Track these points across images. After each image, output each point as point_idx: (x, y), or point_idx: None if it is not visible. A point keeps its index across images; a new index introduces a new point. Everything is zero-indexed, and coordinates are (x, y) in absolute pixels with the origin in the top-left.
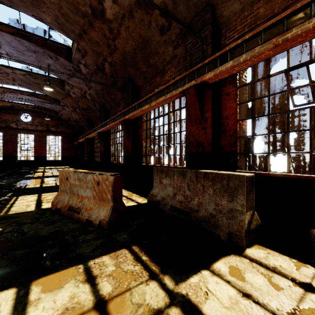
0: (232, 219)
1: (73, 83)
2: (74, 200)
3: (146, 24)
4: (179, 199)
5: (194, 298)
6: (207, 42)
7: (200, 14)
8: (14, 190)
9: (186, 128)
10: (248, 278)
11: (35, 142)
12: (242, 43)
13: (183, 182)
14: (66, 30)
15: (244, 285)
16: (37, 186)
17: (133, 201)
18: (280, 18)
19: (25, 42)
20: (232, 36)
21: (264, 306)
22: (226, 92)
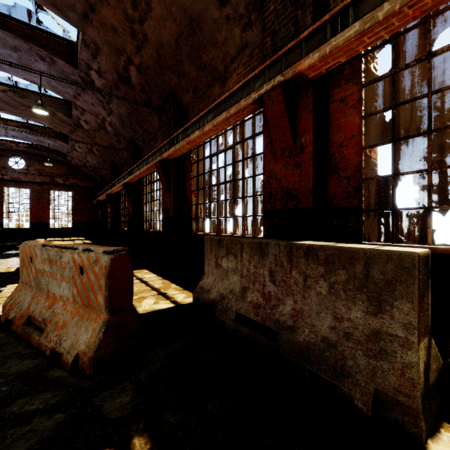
0: (380, 359)
1: (83, 105)
2: (38, 303)
3: None
4: (254, 299)
5: None
6: (305, 4)
7: None
8: None
9: (264, 167)
10: None
11: (31, 200)
12: None
13: (262, 267)
14: (61, 6)
15: None
16: (10, 270)
17: (168, 299)
18: None
19: None
20: None
21: None
22: (339, 97)
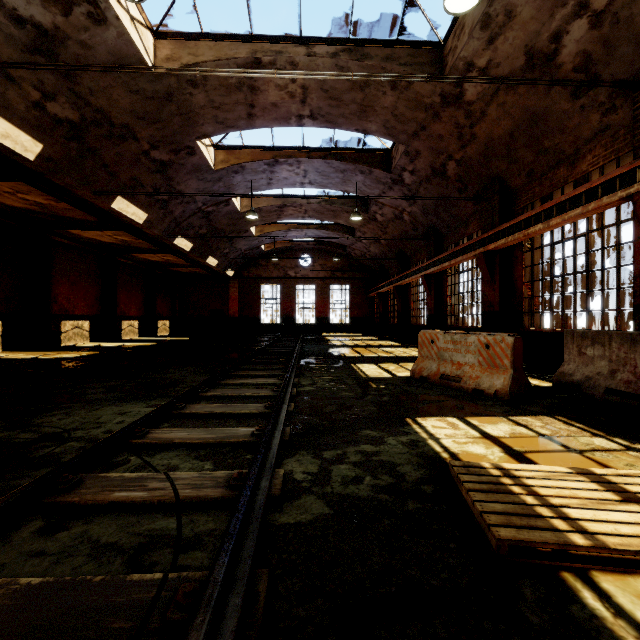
0: None
1: (385, 201)
2: (446, 367)
3: (541, 91)
4: (624, 378)
5: None
6: None
7: None
8: (338, 357)
9: (634, 261)
10: None
11: (316, 296)
12: None
13: (633, 352)
14: (395, 134)
15: None
16: (357, 355)
17: None
18: None
19: (335, 163)
20: None
21: None
22: None
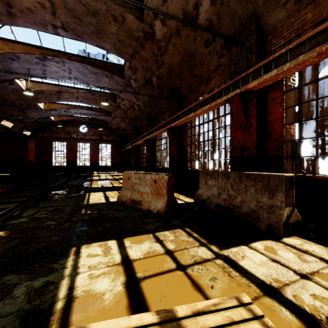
0: (271, 213)
1: (124, 96)
2: (135, 195)
3: (192, 39)
4: (224, 197)
5: (233, 257)
6: (252, 51)
7: (244, 24)
8: (84, 188)
9: (230, 134)
10: (280, 253)
11: (90, 150)
12: (286, 52)
13: (227, 183)
14: (121, 53)
15: (275, 256)
16: (99, 186)
17: (181, 200)
18: (324, 28)
19: (89, 67)
20: (278, 43)
21: (288, 267)
22: (271, 97)
